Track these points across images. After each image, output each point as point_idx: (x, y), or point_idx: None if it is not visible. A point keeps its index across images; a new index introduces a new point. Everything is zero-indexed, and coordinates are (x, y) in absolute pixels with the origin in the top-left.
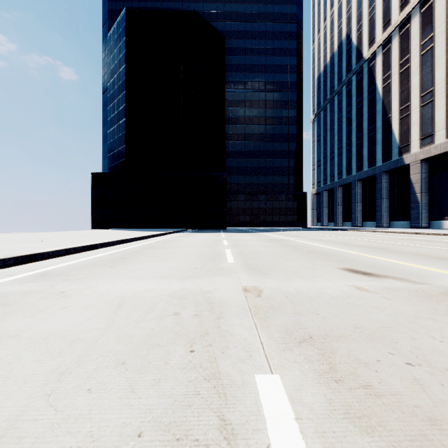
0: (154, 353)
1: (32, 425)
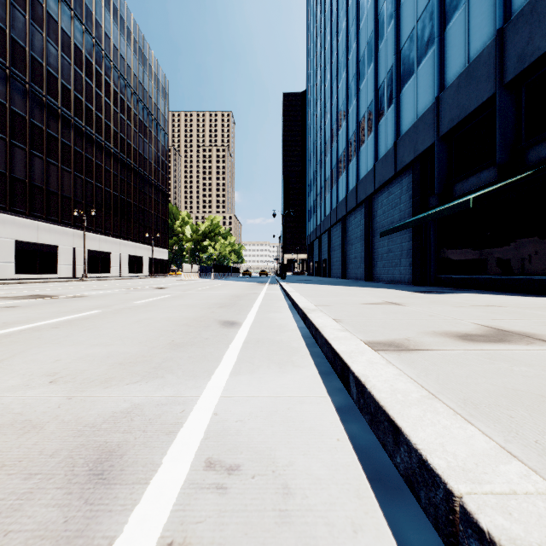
0: (19, 340)
1: (77, 331)
